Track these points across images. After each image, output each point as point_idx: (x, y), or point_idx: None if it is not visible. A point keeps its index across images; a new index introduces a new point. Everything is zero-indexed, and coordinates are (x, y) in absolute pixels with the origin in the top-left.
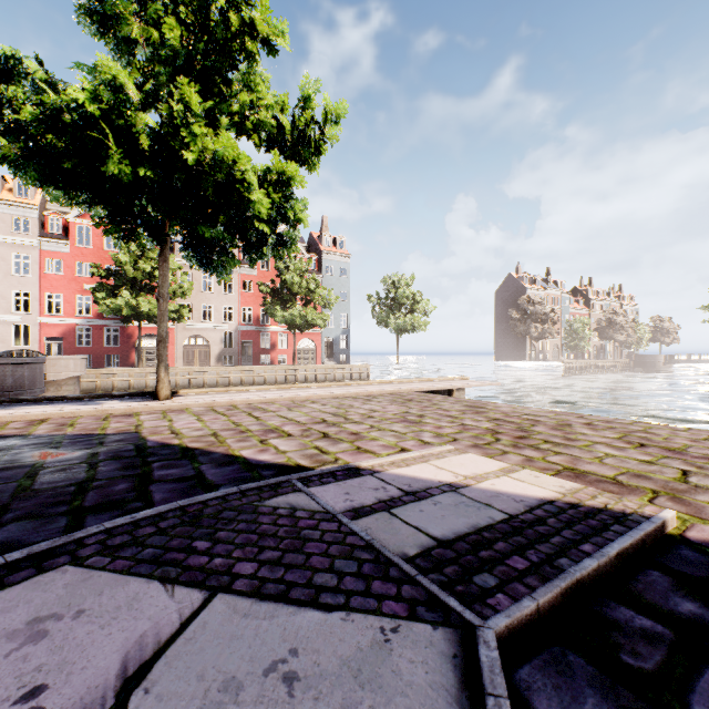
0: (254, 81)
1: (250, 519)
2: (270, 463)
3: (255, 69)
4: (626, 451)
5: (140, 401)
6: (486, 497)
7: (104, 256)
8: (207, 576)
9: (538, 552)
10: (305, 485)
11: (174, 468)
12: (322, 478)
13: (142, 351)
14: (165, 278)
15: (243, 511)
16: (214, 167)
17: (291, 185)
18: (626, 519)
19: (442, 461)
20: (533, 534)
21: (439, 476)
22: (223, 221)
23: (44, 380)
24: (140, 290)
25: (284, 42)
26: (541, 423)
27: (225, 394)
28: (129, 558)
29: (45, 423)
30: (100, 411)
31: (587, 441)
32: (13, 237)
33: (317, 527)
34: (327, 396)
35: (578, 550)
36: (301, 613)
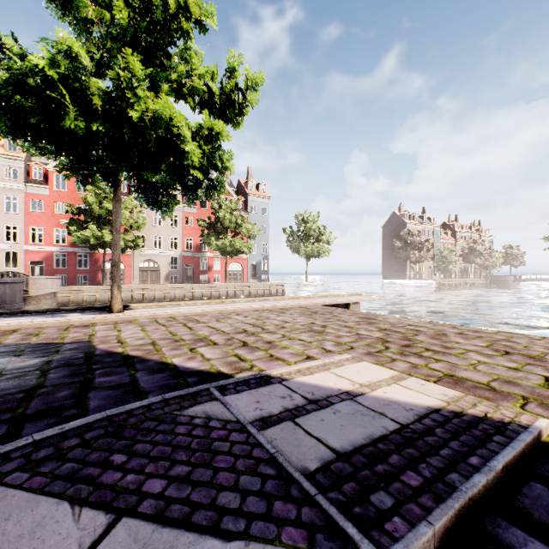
0: (189, 55)
1: (168, 429)
2: (196, 370)
3: (191, 46)
4: (494, 358)
5: (97, 314)
6: (380, 406)
7: (76, 198)
8: (116, 496)
9: (430, 466)
10: (221, 394)
11: (113, 375)
12: (237, 386)
13: (106, 272)
14: (118, 214)
15: (163, 420)
16: (154, 123)
17: (219, 139)
18: (506, 428)
19: (341, 369)
20: (424, 445)
21: (338, 384)
22: (164, 168)
23: (27, 295)
24: (104, 224)
25: (212, 22)
26: (422, 333)
27: (167, 308)
28: (46, 474)
29: (16, 333)
30: (63, 322)
31: (461, 349)
32: (5, 183)
33: (227, 438)
34: (249, 309)
35: (467, 463)
36: (201, 542)
